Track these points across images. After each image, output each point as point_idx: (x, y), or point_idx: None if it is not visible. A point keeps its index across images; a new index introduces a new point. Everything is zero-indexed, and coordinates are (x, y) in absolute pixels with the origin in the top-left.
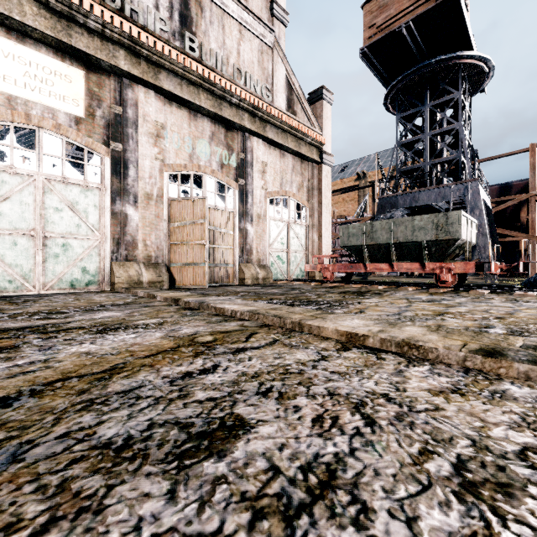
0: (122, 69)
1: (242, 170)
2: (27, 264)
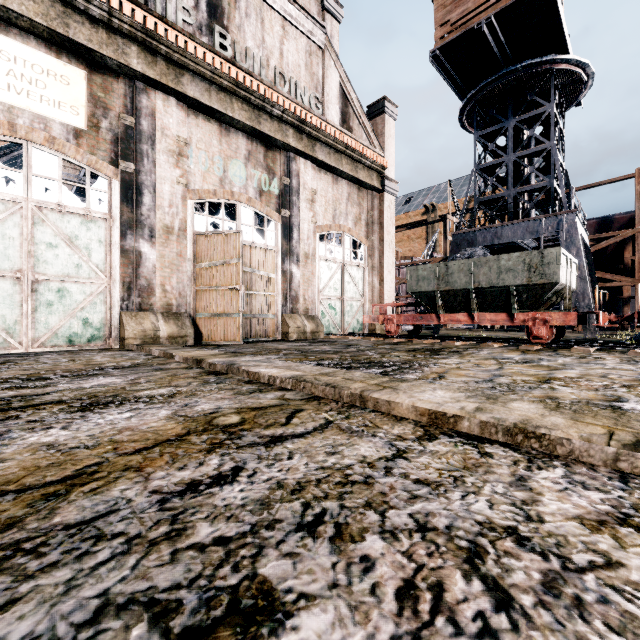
0: (134, 69)
1: (286, 199)
2: (11, 315)
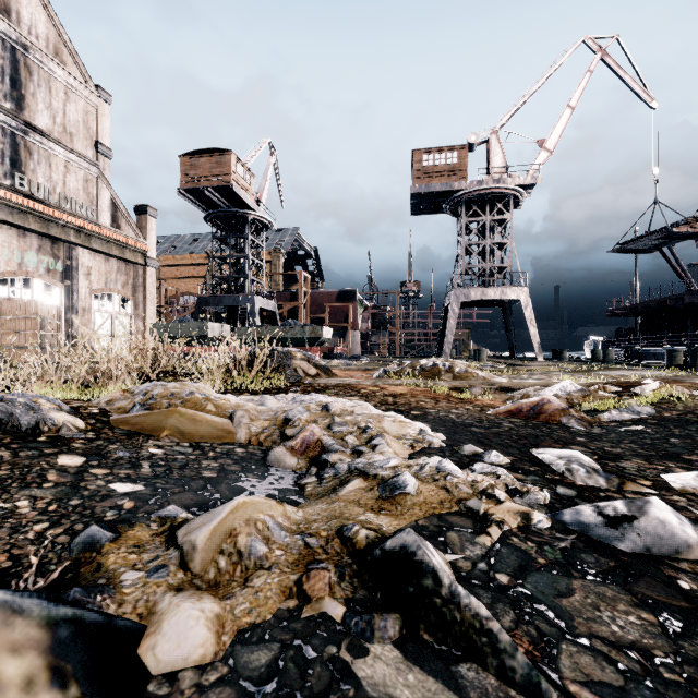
0: None
1: (69, 274)
2: None
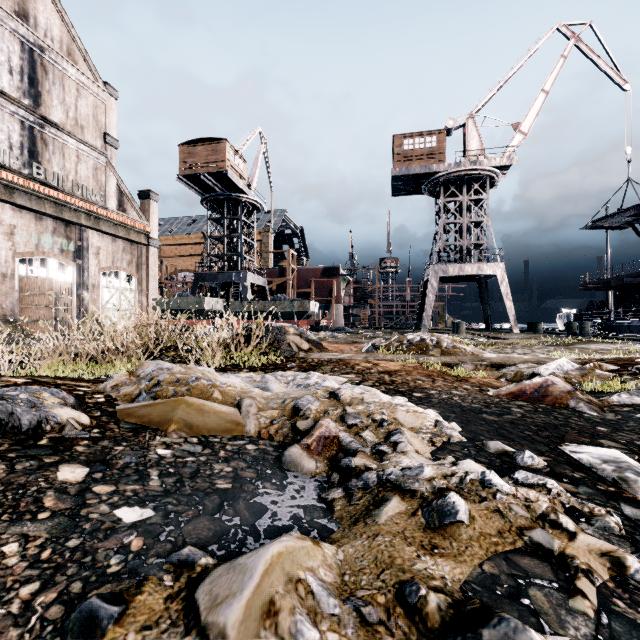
0: None
1: (80, 253)
2: None
